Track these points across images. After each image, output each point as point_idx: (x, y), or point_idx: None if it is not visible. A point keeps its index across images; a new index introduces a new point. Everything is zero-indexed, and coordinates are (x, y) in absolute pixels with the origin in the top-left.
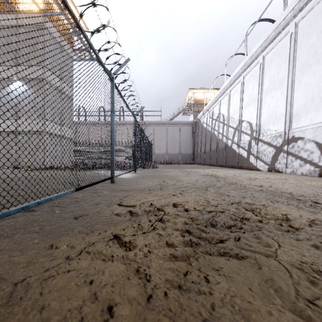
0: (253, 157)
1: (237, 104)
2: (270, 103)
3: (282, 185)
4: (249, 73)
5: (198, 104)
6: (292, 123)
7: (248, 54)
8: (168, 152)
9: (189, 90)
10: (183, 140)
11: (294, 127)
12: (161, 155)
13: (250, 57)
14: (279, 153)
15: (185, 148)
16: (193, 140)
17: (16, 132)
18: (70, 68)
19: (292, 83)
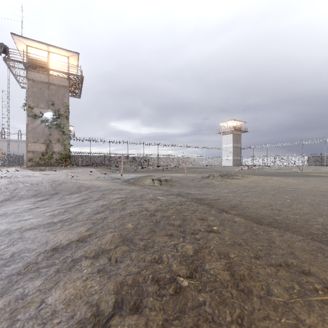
0: None
1: None
2: None
3: None
4: None
5: None
6: None
7: None
8: None
9: None
10: None
11: None
12: None
13: None
14: None
15: None
16: None
17: None
18: None
19: None
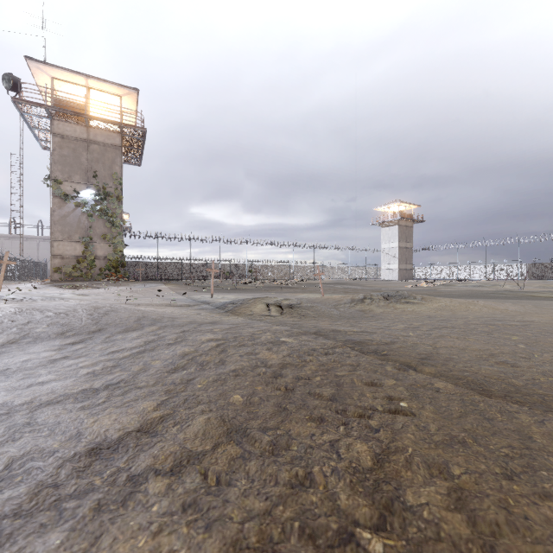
0: None
1: None
2: None
3: None
4: None
5: None
6: None
7: None
8: None
9: None
10: None
11: None
12: None
13: None
14: None
15: None
16: None
17: None
18: None
19: None
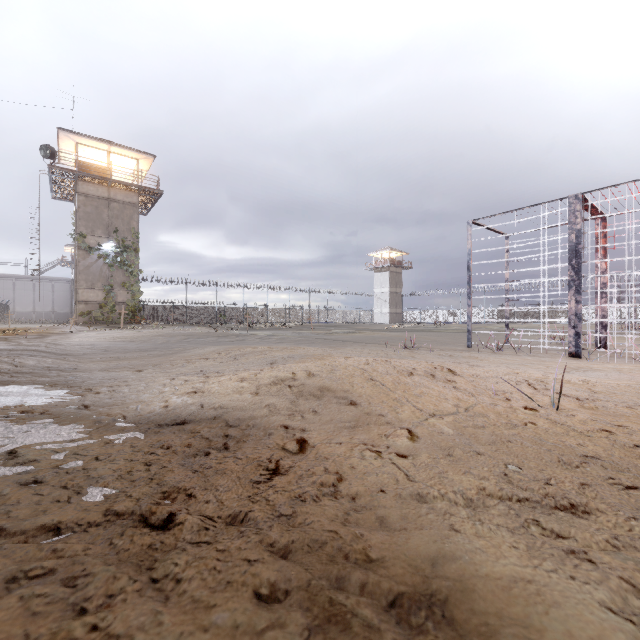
0: None
1: None
2: None
3: None
4: None
5: None
6: None
7: None
8: (36, 310)
9: (65, 246)
10: (58, 297)
11: None
12: (26, 313)
13: None
14: None
15: (61, 307)
16: (71, 298)
17: None
18: None
19: None
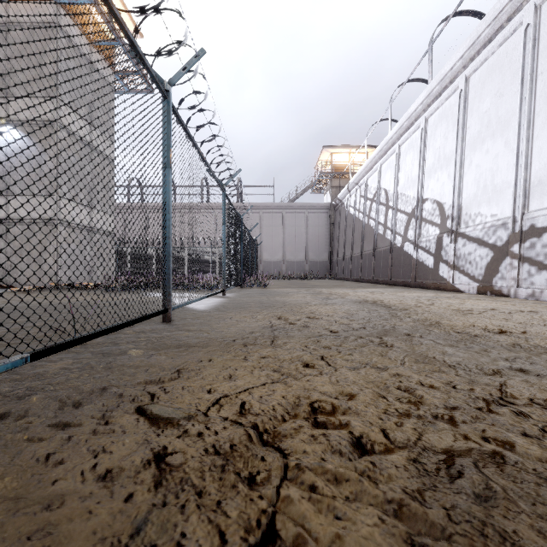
0: (447, 267)
1: (414, 170)
2: (482, 165)
3: (546, 329)
4: (437, 110)
5: (339, 174)
6: (530, 199)
7: (436, 75)
8: (286, 258)
9: (323, 149)
10: (312, 236)
11: (533, 207)
12: (274, 263)
13: (439, 80)
14: (503, 259)
15: (316, 251)
16: (330, 237)
17: (5, 221)
18: (109, 106)
19: (528, 123)
